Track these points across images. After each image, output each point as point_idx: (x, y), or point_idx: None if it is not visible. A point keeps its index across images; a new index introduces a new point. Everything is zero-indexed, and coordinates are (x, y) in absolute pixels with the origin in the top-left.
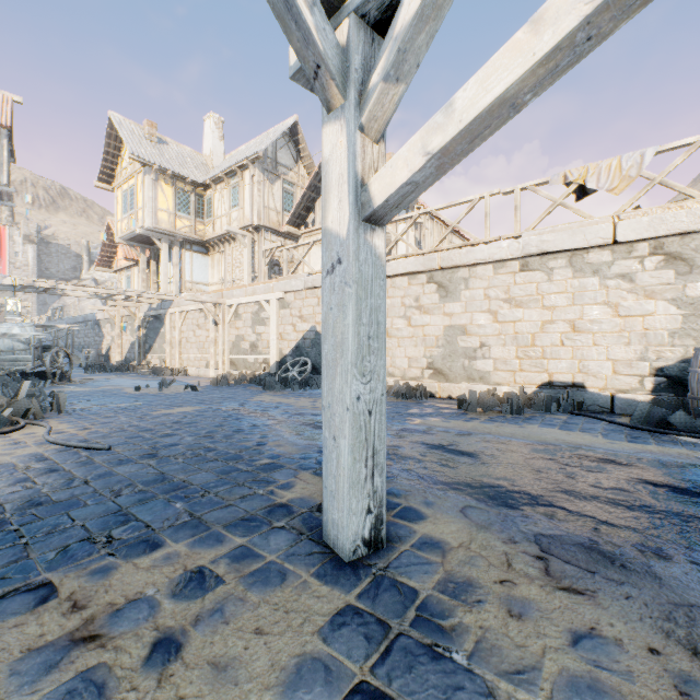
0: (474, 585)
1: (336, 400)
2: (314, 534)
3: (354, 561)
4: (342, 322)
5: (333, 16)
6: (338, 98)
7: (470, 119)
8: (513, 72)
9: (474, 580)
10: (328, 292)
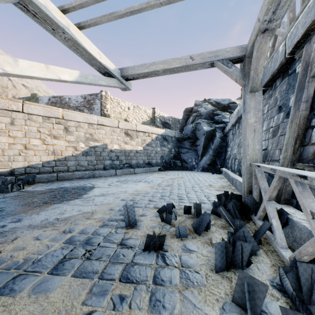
0: (0, 258)
1: None
2: None
3: None
4: None
5: None
6: None
7: (26, 75)
8: (41, 74)
9: None
10: None
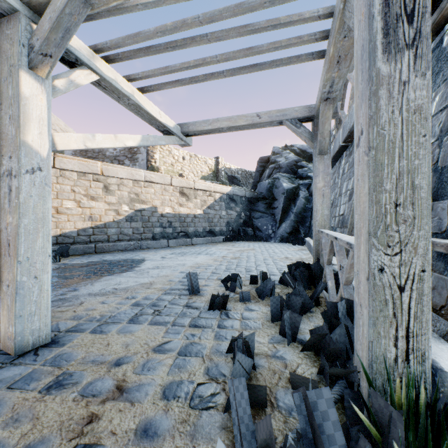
0: (78, 315)
1: (37, 254)
2: (4, 362)
3: (51, 339)
4: (44, 206)
5: (34, 12)
6: (44, 74)
7: (101, 147)
8: (111, 144)
9: (74, 315)
10: (29, 185)
